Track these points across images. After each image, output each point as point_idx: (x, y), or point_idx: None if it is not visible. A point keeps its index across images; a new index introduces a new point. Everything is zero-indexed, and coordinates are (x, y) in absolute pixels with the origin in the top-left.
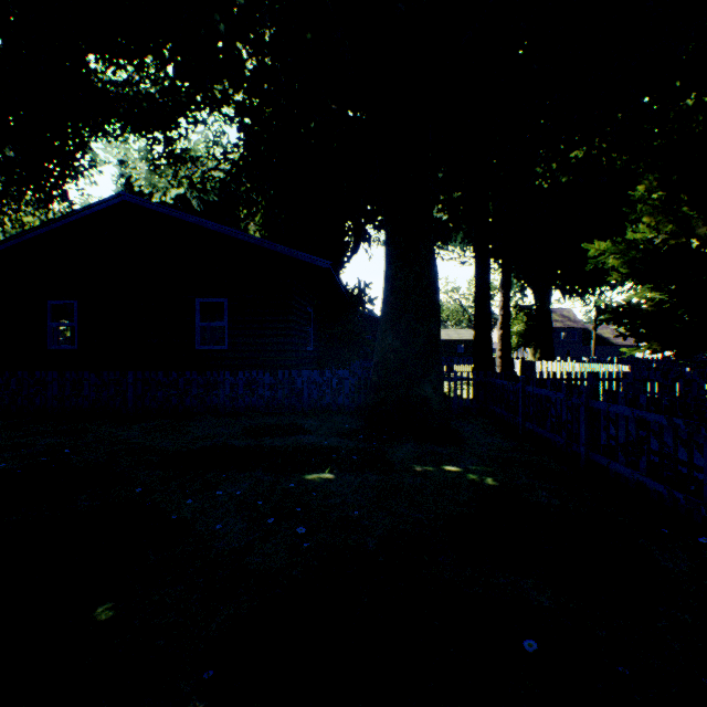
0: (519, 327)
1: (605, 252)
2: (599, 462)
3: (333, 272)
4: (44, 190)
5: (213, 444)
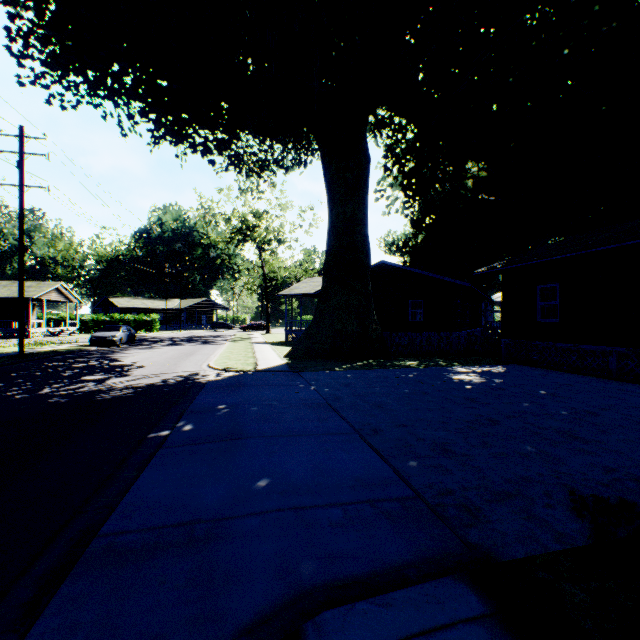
0: None
1: None
2: None
3: None
4: None
5: None
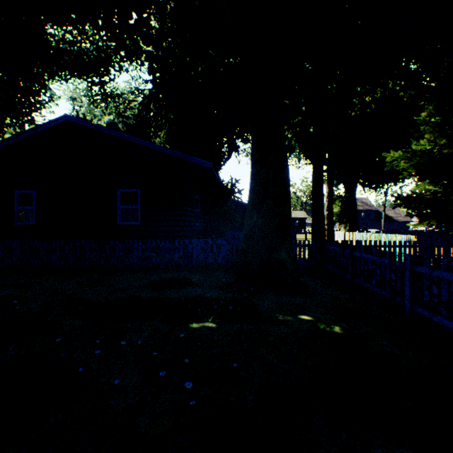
0: (336, 209)
1: (398, 158)
2: (422, 314)
3: (214, 170)
4: (18, 116)
5: (125, 296)
